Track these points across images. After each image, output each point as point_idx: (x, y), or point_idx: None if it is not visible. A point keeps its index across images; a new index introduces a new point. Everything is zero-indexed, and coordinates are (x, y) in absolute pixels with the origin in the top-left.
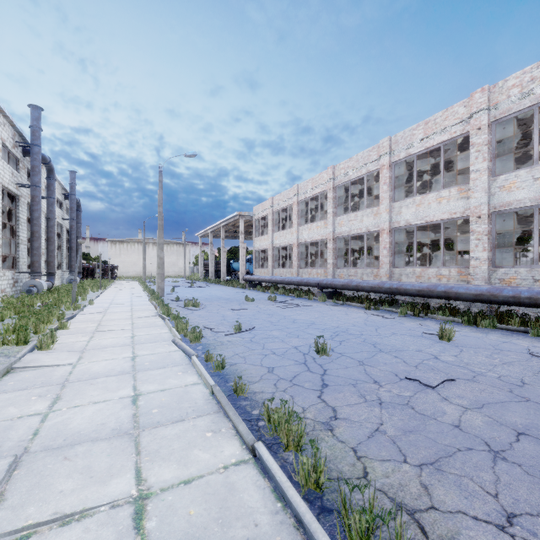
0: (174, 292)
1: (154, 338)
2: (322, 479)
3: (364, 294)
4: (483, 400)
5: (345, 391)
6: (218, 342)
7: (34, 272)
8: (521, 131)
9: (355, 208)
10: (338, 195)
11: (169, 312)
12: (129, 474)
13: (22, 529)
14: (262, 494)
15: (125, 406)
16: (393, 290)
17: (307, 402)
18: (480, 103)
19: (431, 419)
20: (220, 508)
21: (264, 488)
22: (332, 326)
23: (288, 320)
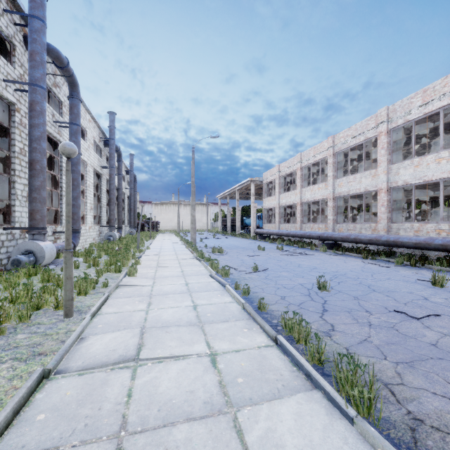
0: (202, 242)
1: (197, 273)
2: (323, 358)
3: (362, 246)
4: None
5: (341, 315)
6: (241, 277)
7: (111, 226)
8: None
9: (354, 170)
10: (338, 160)
11: (203, 256)
12: (203, 343)
13: (157, 358)
14: (284, 362)
15: (190, 310)
16: (390, 243)
17: (311, 319)
18: None
19: (411, 338)
20: (259, 365)
21: (284, 360)
22: (331, 270)
23: (294, 264)
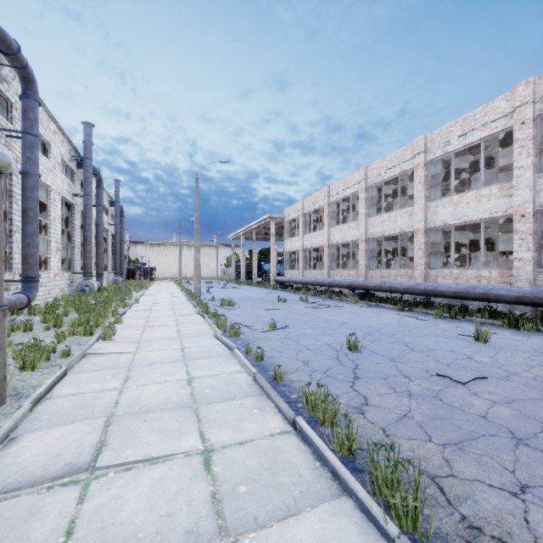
0: (209, 292)
1: (198, 333)
2: (354, 446)
3: (397, 295)
4: (513, 396)
5: (376, 383)
6: (255, 337)
7: (86, 273)
8: None
9: (389, 208)
10: (371, 195)
11: (207, 310)
12: (195, 435)
13: (125, 463)
14: (303, 455)
15: (182, 386)
16: (428, 292)
17: (340, 391)
18: (524, 96)
19: (458, 410)
20: (270, 462)
21: (305, 452)
22: (363, 326)
23: (320, 319)
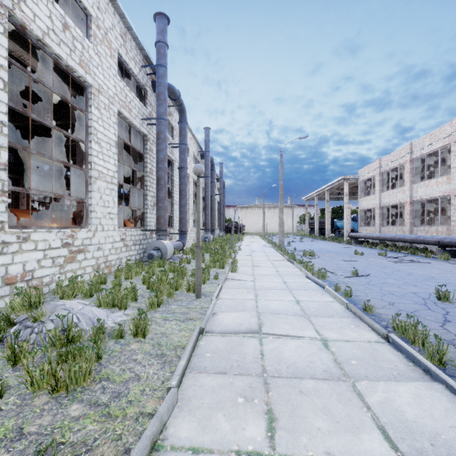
0: (289, 245)
1: (291, 273)
2: (444, 359)
3: None
4: None
5: None
6: (339, 281)
7: (206, 229)
8: None
9: None
10: None
11: (294, 258)
12: (312, 330)
13: (276, 334)
14: (397, 357)
15: (293, 304)
16: None
17: (429, 327)
18: None
19: None
20: (370, 354)
21: (398, 355)
22: None
23: (402, 272)
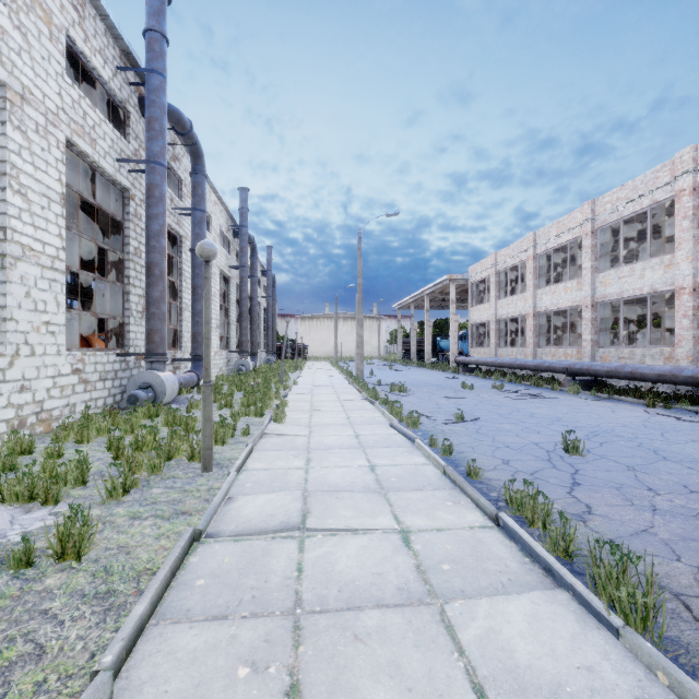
0: (372, 375)
1: (369, 421)
2: (572, 548)
3: (646, 385)
4: None
5: (604, 492)
6: (438, 429)
7: (242, 351)
8: None
9: (632, 256)
10: (601, 241)
11: (376, 396)
12: (389, 516)
13: (329, 529)
14: (509, 550)
15: (365, 472)
16: (698, 380)
17: (553, 495)
18: None
19: None
20: (472, 550)
21: (511, 547)
22: (588, 424)
23: (522, 413)
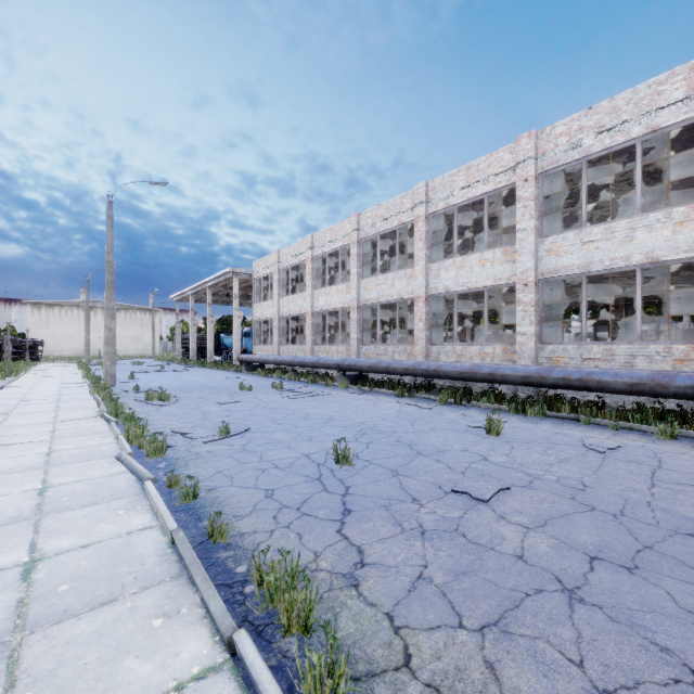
0: (133, 379)
1: (87, 454)
2: (343, 688)
3: (395, 377)
4: (545, 514)
5: (375, 519)
6: (192, 454)
7: None
8: (567, 188)
9: (385, 270)
10: (364, 251)
11: (118, 411)
12: None
13: None
14: None
15: (5, 585)
16: (431, 373)
17: (322, 543)
18: (527, 150)
19: (488, 550)
20: None
21: None
22: (356, 421)
23: (298, 415)
